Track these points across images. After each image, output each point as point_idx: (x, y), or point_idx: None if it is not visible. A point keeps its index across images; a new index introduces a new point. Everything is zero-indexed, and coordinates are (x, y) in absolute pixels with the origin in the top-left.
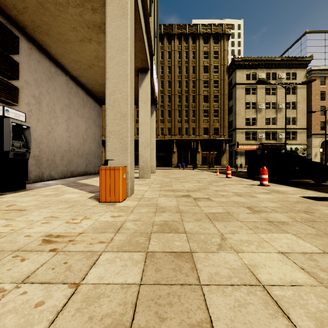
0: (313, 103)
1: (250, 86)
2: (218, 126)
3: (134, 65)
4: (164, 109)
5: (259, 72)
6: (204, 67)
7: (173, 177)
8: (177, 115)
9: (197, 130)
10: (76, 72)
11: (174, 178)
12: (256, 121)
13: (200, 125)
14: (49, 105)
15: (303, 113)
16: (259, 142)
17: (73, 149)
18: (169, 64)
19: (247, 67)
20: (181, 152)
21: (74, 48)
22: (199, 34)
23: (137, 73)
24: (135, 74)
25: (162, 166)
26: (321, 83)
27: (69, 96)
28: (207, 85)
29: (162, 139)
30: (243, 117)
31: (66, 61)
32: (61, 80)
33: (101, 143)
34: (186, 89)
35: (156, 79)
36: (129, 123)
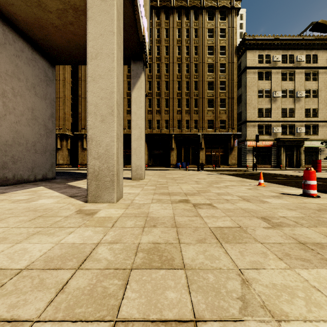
0: None
1: (264, 71)
2: (225, 119)
3: None
4: (161, 97)
5: (273, 53)
6: (209, 48)
7: (178, 191)
8: (176, 104)
9: (200, 123)
10: None
11: (181, 200)
12: (270, 112)
13: (203, 117)
14: None
15: (325, 103)
16: (273, 138)
17: None
18: (167, 43)
19: (260, 48)
20: (181, 149)
21: None
22: (202, 7)
23: None
24: None
25: (158, 166)
26: None
27: None
28: (212, 70)
29: (158, 134)
30: (254, 108)
31: None
32: None
33: (54, 128)
34: (187, 74)
35: None
36: None
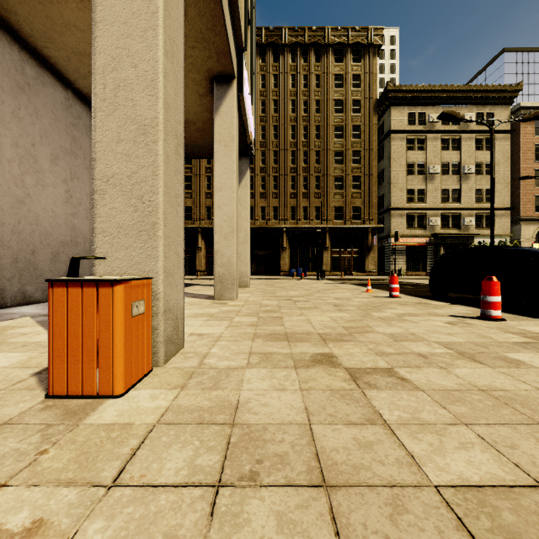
0: (522, 165)
1: (416, 136)
2: (359, 205)
3: (182, 9)
4: (267, 174)
5: (430, 110)
6: (336, 103)
7: (284, 295)
8: (289, 184)
9: (323, 211)
10: (86, 83)
11: (286, 299)
12: (425, 195)
13: (328, 203)
14: (21, 144)
15: (505, 182)
16: (430, 232)
17: (83, 240)
18: (276, 96)
19: (410, 103)
20: (296, 249)
21: (68, 18)
22: (326, 44)
23: (210, 85)
24: (207, 87)
25: (263, 274)
26: (535, 132)
27: (73, 131)
28: (341, 134)
29: (263, 227)
30: (402, 189)
31: (60, 53)
32: (52, 97)
33: None
34: (305, 140)
35: (249, 102)
36: (160, 151)
